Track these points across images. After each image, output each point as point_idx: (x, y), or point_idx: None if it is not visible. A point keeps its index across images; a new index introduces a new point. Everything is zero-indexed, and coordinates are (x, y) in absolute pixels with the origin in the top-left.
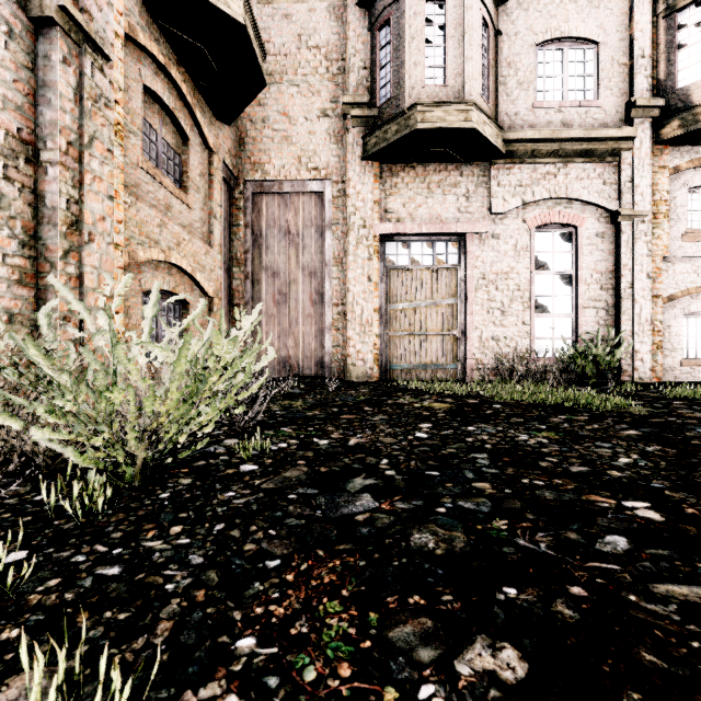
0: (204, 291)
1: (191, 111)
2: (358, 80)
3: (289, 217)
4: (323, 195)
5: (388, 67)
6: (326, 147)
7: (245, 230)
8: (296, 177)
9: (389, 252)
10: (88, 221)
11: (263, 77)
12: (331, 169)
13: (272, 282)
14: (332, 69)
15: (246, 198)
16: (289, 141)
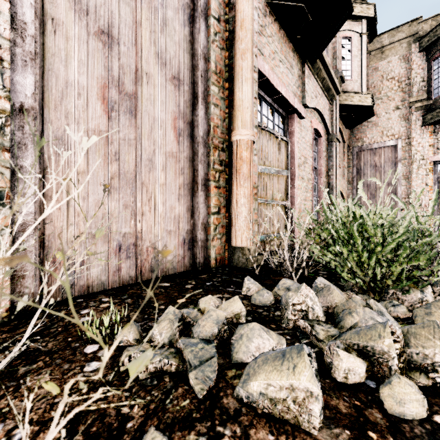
0: (343, 198)
1: (341, 133)
2: (419, 88)
3: (376, 159)
4: (396, 146)
5: (439, 78)
6: (398, 123)
7: (353, 168)
8: (380, 141)
9: (439, 169)
10: (336, 187)
11: (374, 114)
12: (401, 133)
13: (366, 189)
14: (401, 85)
15: (353, 154)
16: (376, 125)
